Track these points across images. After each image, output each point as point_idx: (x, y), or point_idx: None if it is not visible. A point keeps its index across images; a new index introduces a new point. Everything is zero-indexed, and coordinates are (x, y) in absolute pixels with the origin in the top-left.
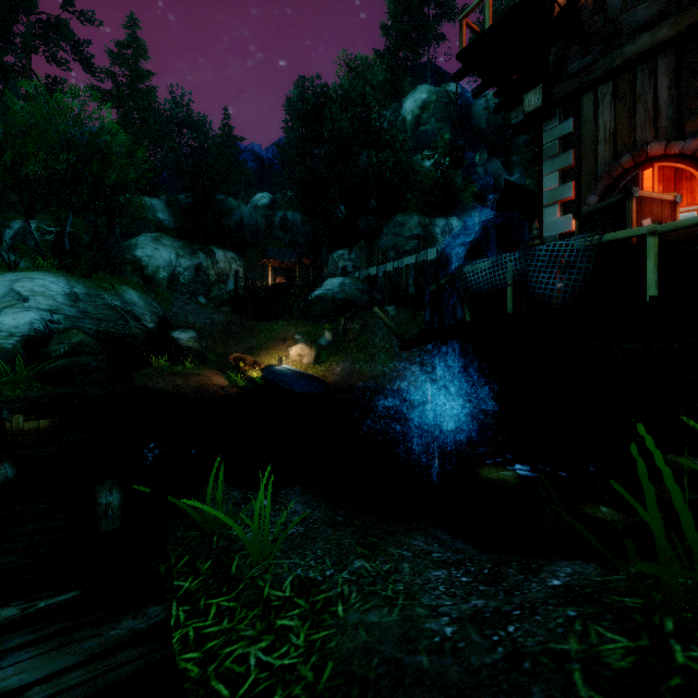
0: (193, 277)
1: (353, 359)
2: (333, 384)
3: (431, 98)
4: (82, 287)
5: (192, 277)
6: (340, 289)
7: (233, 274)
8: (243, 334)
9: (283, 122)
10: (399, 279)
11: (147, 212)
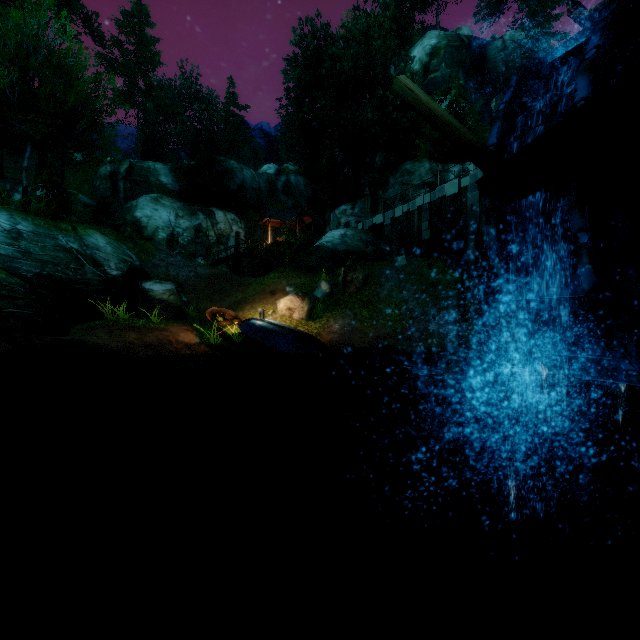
0: (192, 238)
1: (355, 315)
2: (329, 344)
3: (441, 43)
4: (29, 224)
5: (191, 238)
6: (341, 241)
7: (234, 236)
8: (230, 288)
9: (282, 72)
10: (410, 225)
11: (150, 175)
